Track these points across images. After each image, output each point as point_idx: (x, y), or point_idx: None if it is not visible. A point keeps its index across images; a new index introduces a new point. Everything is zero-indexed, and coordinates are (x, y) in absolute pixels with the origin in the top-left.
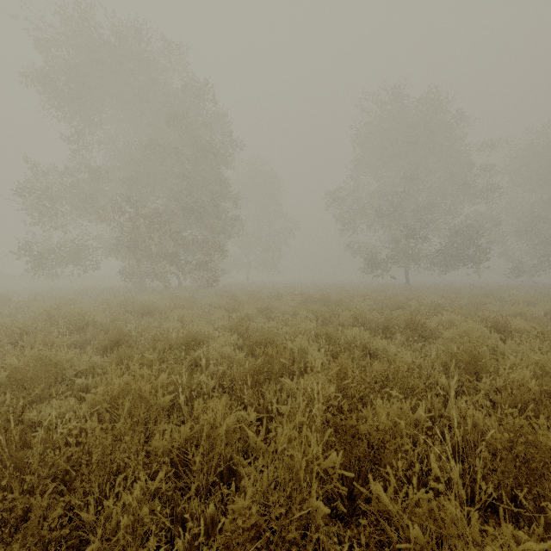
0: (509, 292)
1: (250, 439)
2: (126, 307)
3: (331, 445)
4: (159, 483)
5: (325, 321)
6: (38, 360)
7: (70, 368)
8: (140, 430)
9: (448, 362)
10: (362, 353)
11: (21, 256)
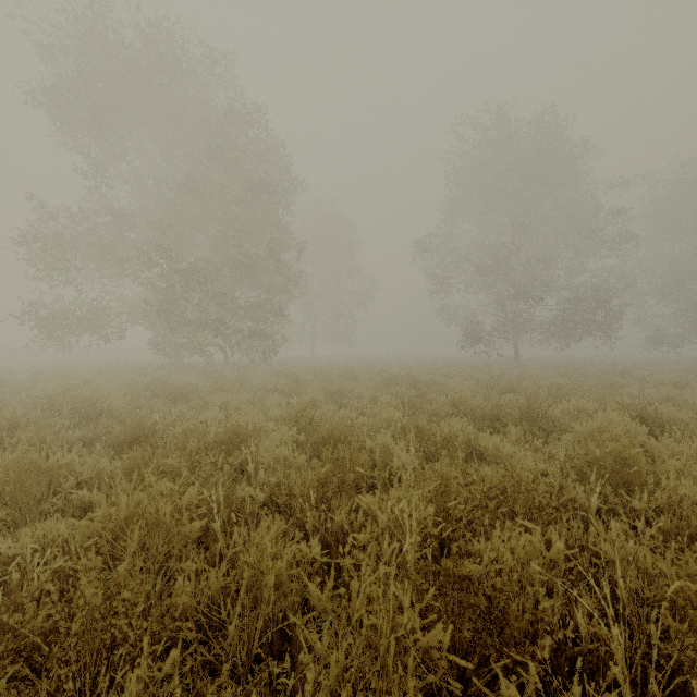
0: (649, 370)
1: (312, 595)
2: (155, 390)
3: (428, 589)
4: (172, 668)
5: (414, 409)
6: (21, 466)
7: (69, 475)
8: (149, 581)
9: (584, 467)
10: (465, 453)
11: (21, 323)
